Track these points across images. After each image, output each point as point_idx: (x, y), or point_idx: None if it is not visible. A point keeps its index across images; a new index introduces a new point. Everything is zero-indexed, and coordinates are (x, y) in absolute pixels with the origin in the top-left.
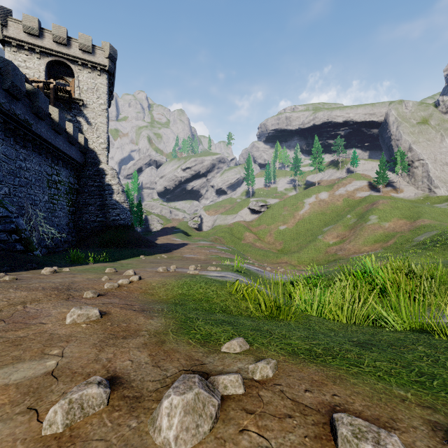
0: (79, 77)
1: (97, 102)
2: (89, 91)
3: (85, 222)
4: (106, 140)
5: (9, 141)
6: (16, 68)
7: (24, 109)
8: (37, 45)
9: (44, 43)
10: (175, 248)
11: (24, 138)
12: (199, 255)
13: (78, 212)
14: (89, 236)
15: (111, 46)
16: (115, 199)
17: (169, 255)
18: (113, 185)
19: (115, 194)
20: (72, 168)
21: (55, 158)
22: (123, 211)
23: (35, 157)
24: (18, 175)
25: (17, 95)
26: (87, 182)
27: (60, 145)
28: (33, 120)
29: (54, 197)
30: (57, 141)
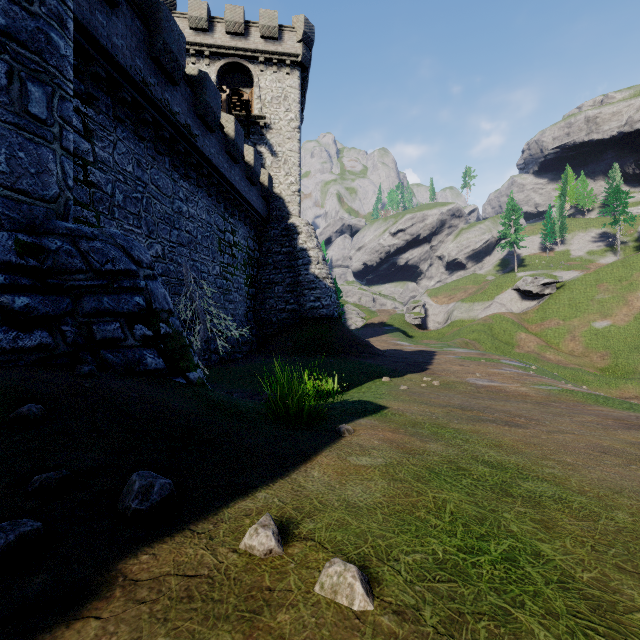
0: (260, 82)
1: (285, 118)
2: (273, 102)
3: (268, 312)
4: (298, 178)
5: (163, 163)
6: (170, 17)
7: (185, 106)
8: (206, 44)
9: (214, 40)
10: (424, 361)
11: (186, 162)
12: (504, 383)
13: (259, 296)
14: (275, 335)
15: (306, 20)
16: (313, 273)
17: (436, 379)
18: (310, 250)
19: (313, 264)
20: (251, 224)
21: (229, 205)
22: (326, 293)
23: (201, 198)
24: (177, 225)
25: (173, 73)
26: (271, 247)
27: (236, 183)
28: (199, 130)
29: (228, 269)
30: (231, 175)
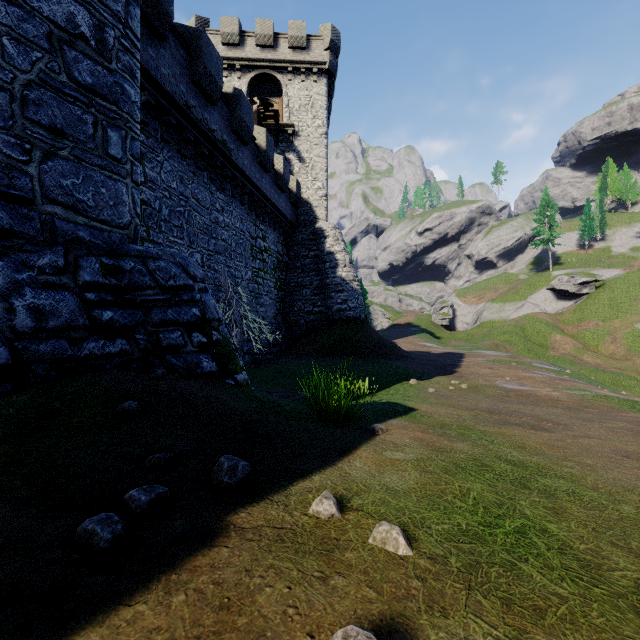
0: (288, 91)
1: (313, 125)
2: (301, 110)
3: (297, 315)
4: (325, 183)
5: (202, 178)
6: (210, 43)
7: (222, 123)
8: (237, 58)
9: (245, 53)
10: (452, 364)
11: (222, 175)
12: (535, 387)
13: (287, 298)
14: (303, 337)
15: (333, 28)
16: (339, 276)
17: (464, 382)
18: (337, 254)
19: (340, 267)
20: (281, 229)
21: (260, 212)
22: (352, 295)
23: (235, 207)
24: (214, 234)
25: (212, 94)
26: (299, 251)
27: (267, 191)
28: (233, 144)
29: (259, 274)
30: (263, 183)
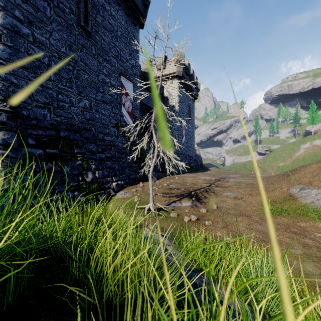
0: None
1: None
2: None
3: None
4: None
5: None
6: None
7: None
8: None
9: None
10: None
11: None
12: None
13: None
14: None
15: None
16: (196, 153)
17: None
18: (195, 147)
19: (196, 151)
20: None
21: None
22: (199, 158)
23: None
24: None
25: None
26: None
27: None
28: None
29: None
30: None
